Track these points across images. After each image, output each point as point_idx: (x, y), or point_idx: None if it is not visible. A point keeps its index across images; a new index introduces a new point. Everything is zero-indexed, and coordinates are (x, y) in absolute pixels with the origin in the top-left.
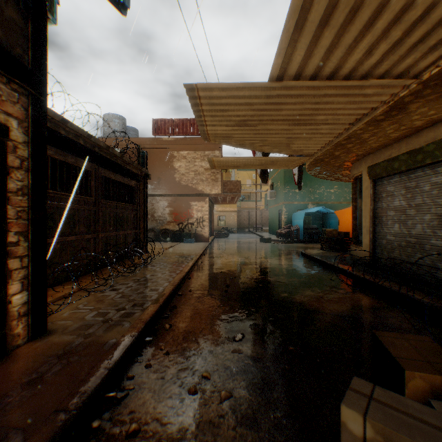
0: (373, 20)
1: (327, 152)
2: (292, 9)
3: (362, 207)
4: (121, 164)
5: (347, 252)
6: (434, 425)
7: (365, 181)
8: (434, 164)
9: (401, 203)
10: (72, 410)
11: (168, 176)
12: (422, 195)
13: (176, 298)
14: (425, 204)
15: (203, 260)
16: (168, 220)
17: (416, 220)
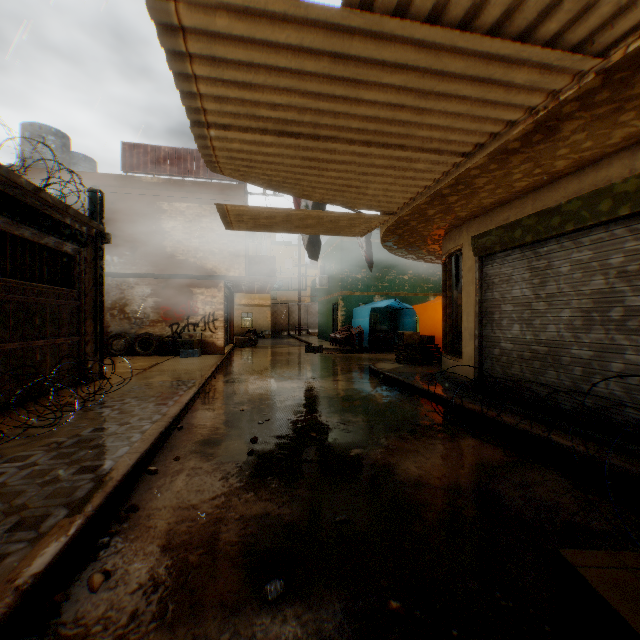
0: None
1: (417, 210)
2: None
3: (463, 299)
4: (39, 207)
5: (432, 365)
6: None
7: (469, 259)
8: (577, 232)
9: (524, 292)
10: None
11: (153, 243)
12: (558, 280)
13: (142, 482)
14: (562, 293)
15: (211, 387)
16: (153, 319)
17: (548, 319)
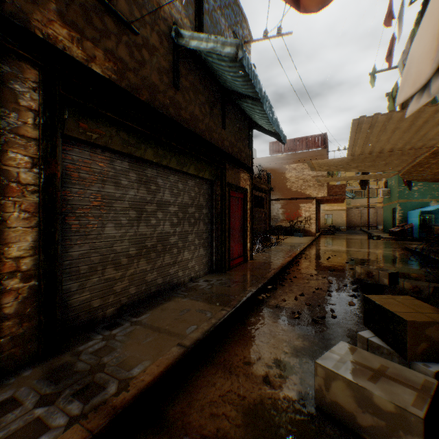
0: (387, 141)
1: (409, 170)
2: (349, 145)
3: None
4: (259, 185)
5: None
6: (378, 269)
7: None
8: None
9: None
10: (278, 269)
11: (281, 184)
12: None
13: (298, 259)
14: None
15: (311, 247)
16: (281, 219)
17: None
